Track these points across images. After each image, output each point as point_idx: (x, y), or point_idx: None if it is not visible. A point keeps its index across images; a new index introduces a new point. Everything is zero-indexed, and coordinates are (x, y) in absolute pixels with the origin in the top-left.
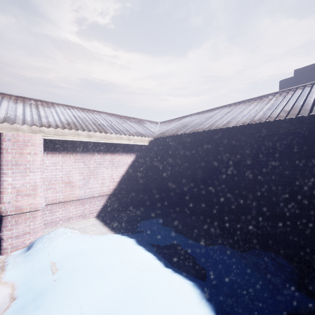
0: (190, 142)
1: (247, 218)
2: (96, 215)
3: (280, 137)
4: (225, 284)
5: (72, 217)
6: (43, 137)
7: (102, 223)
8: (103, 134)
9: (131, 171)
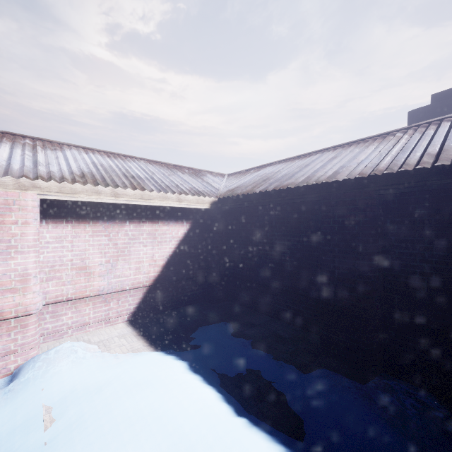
0: (274, 204)
1: (368, 327)
2: (127, 319)
3: (421, 196)
4: (340, 450)
5: (88, 323)
6: (38, 195)
7: (136, 332)
8: (138, 192)
9: (183, 248)
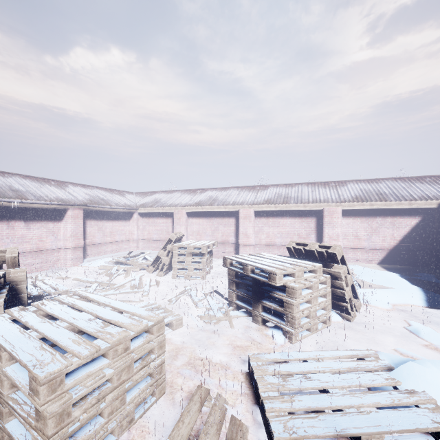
0: None
1: None
2: (377, 263)
3: None
4: None
5: (358, 259)
6: (341, 208)
7: (381, 267)
8: (382, 202)
9: (415, 232)
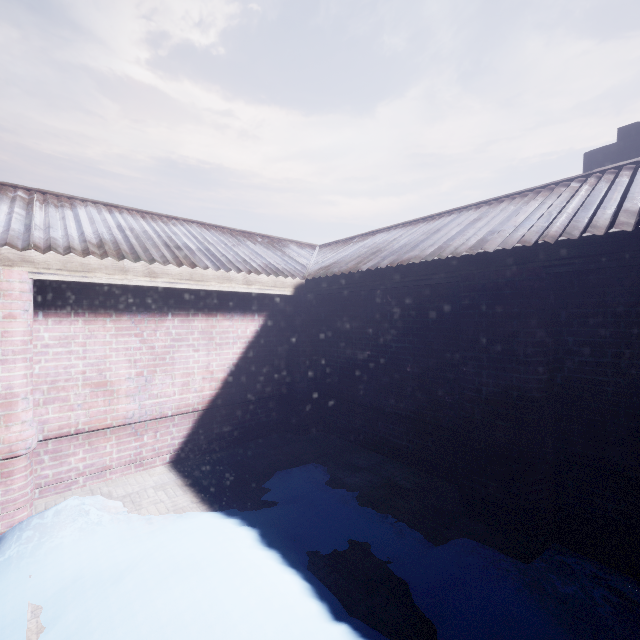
0: (388, 288)
1: (534, 476)
2: (169, 460)
3: (615, 275)
4: None
5: (109, 467)
6: (30, 274)
7: (181, 480)
8: (185, 270)
9: (254, 354)
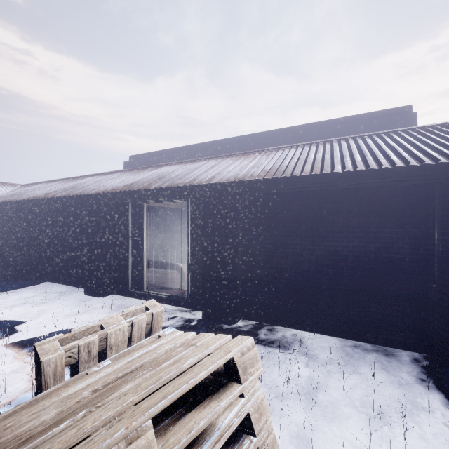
0: (11, 209)
1: (25, 260)
2: None
3: (45, 209)
4: None
5: None
6: None
7: None
8: None
9: None
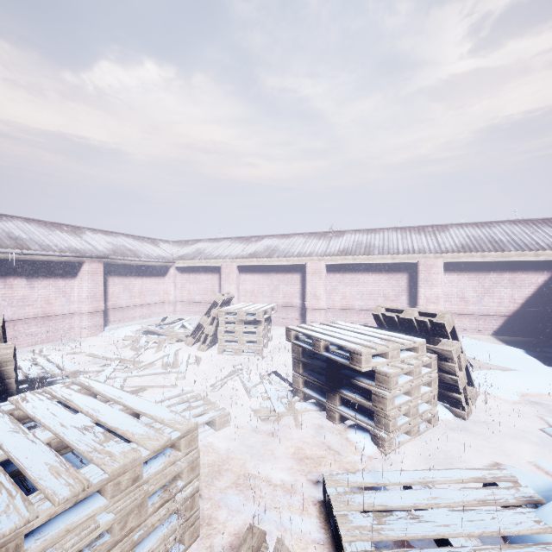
0: None
1: None
2: (491, 334)
3: None
4: None
5: (465, 329)
6: (442, 260)
7: (496, 339)
8: (498, 253)
9: (543, 292)
